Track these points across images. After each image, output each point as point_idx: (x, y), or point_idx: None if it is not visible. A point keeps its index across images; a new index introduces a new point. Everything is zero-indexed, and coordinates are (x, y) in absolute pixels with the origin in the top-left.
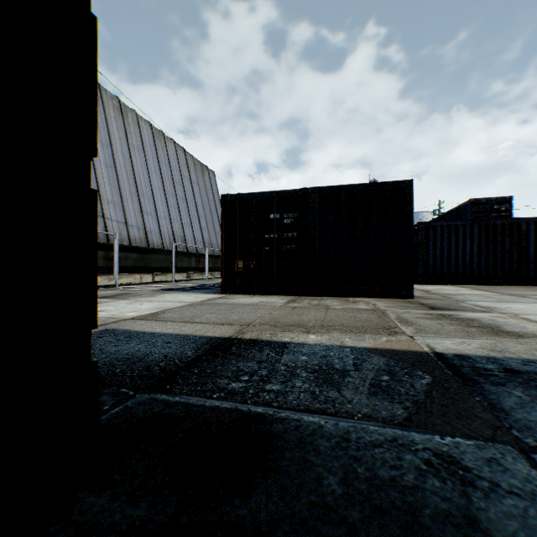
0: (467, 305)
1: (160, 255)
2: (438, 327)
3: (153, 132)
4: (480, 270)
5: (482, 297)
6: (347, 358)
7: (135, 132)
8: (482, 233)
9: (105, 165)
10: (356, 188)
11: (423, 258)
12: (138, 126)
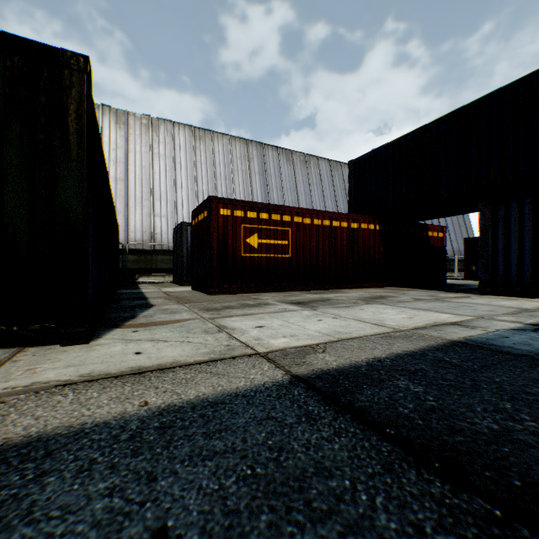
0: None
1: None
2: None
3: None
4: None
5: None
6: None
7: None
8: None
9: None
10: None
11: None
12: None
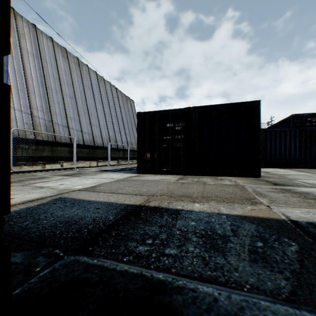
0: (298, 182)
1: (101, 150)
2: (285, 199)
3: (97, 77)
4: (300, 159)
5: (305, 176)
6: (225, 224)
7: (87, 78)
8: (302, 135)
9: (69, 97)
10: (222, 106)
11: (263, 151)
12: (88, 74)
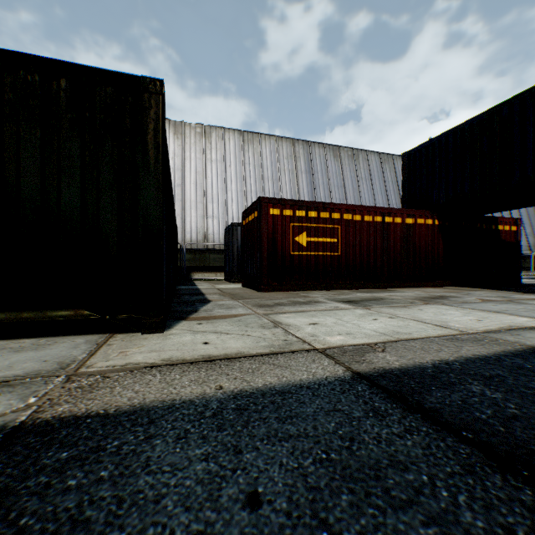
0: None
1: None
2: None
3: None
4: None
5: None
6: None
7: None
8: None
9: None
10: None
11: None
12: None
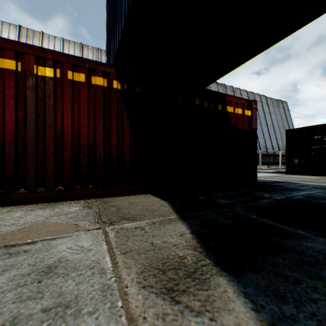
0: None
1: None
2: None
3: (247, 94)
4: None
5: None
6: (314, 185)
7: None
8: None
9: None
10: None
11: None
12: (240, 95)
